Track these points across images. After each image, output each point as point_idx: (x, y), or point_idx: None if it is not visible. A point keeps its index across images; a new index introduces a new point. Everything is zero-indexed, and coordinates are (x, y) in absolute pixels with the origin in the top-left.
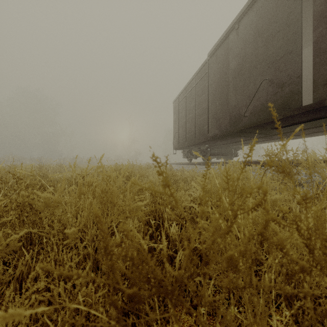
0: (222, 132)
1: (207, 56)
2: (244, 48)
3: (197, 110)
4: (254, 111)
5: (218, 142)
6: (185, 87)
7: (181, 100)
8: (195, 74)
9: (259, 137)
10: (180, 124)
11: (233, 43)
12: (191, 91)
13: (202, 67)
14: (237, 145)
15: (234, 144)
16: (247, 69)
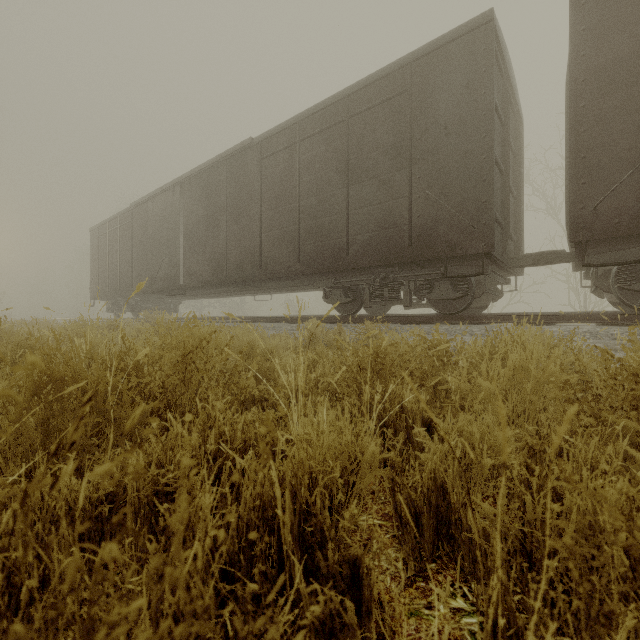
0: (142, 290)
1: (130, 207)
2: (157, 223)
3: (122, 258)
4: (162, 278)
5: (150, 295)
6: (108, 221)
7: (103, 235)
8: (119, 214)
9: (180, 296)
10: (100, 266)
11: (151, 212)
12: (116, 230)
13: (127, 212)
14: (181, 299)
15: (170, 299)
16: (159, 242)
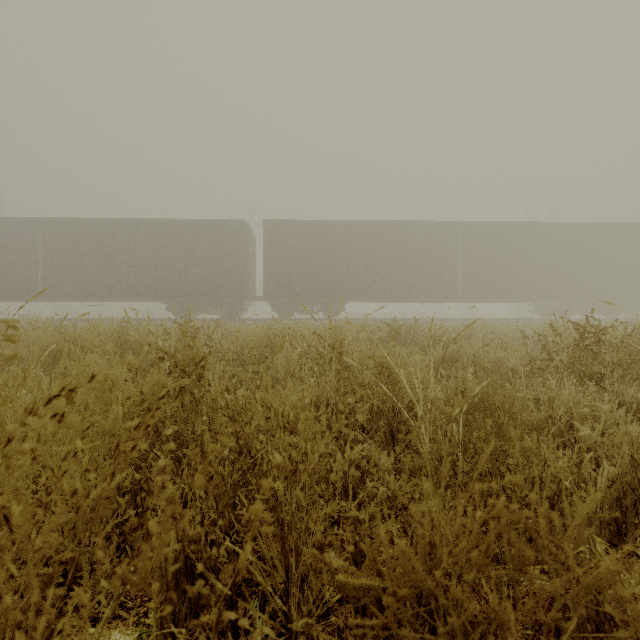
0: None
1: None
2: (1, 242)
3: None
4: (9, 287)
5: None
6: None
7: None
8: None
9: (11, 300)
10: None
11: None
12: None
13: None
14: None
15: None
16: (4, 258)
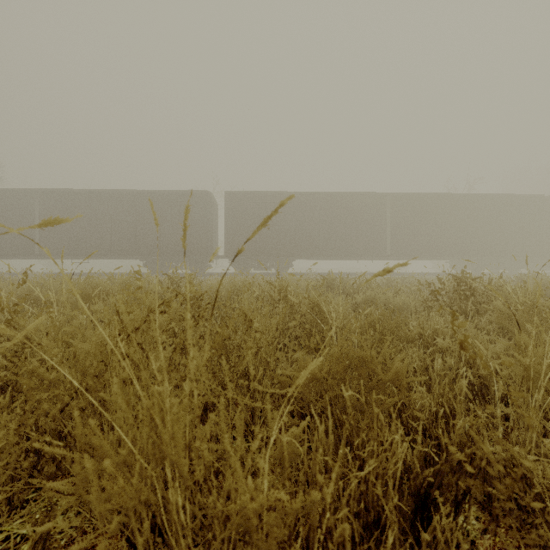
0: None
1: None
2: (4, 209)
3: None
4: (11, 247)
5: None
6: None
7: None
8: None
9: (12, 258)
10: None
11: None
12: None
13: None
14: None
15: None
16: (6, 223)
